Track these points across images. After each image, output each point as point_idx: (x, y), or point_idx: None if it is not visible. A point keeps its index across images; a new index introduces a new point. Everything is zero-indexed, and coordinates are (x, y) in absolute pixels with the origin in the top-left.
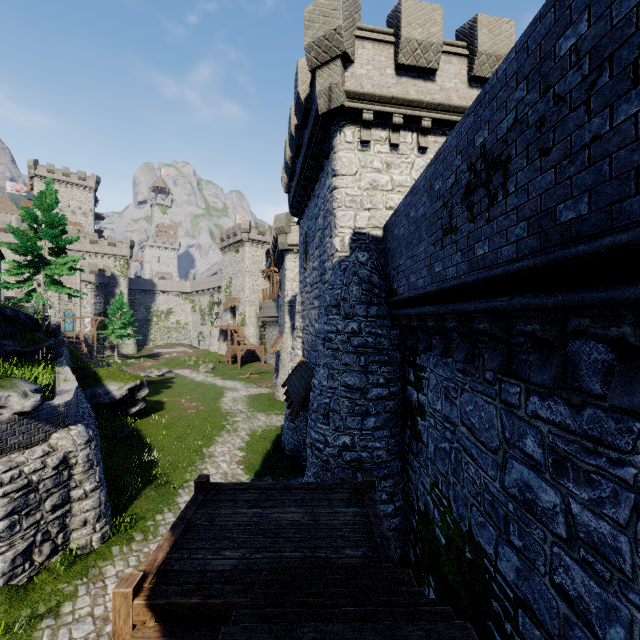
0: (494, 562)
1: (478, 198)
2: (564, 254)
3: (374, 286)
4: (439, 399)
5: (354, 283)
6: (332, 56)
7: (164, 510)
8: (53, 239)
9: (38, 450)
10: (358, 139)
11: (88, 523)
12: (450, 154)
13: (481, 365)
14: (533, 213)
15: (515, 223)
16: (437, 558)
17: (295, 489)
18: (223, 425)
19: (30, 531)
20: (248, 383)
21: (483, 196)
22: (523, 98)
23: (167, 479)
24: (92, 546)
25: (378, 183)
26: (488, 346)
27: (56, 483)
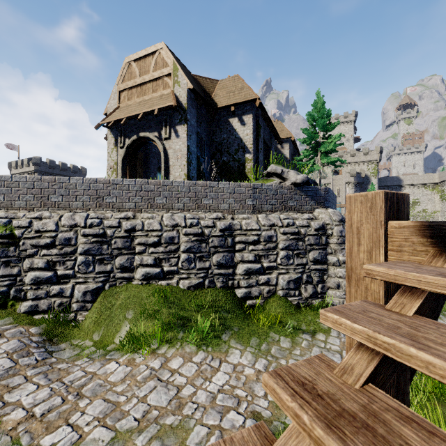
0: None
1: None
2: None
3: None
4: None
5: None
6: None
7: None
8: (325, 127)
9: (305, 215)
10: None
11: (340, 288)
12: None
13: None
14: None
15: None
16: None
17: None
18: None
19: (299, 268)
20: None
21: None
22: None
23: None
24: None
25: None
26: None
27: (316, 242)
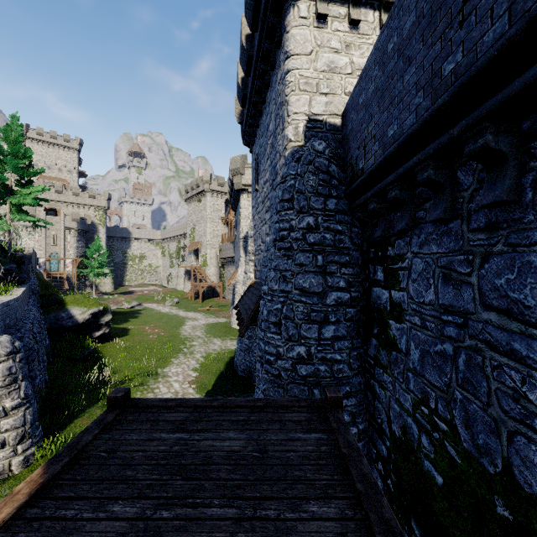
0: None
1: None
2: None
3: (332, 177)
4: (431, 286)
5: (310, 173)
6: None
7: None
8: (18, 169)
9: None
10: (314, 14)
11: (7, 445)
12: None
13: None
14: None
15: None
16: (426, 501)
17: (237, 407)
18: (180, 348)
19: None
20: (207, 314)
21: None
22: None
23: None
24: (11, 471)
25: (336, 65)
26: None
27: None
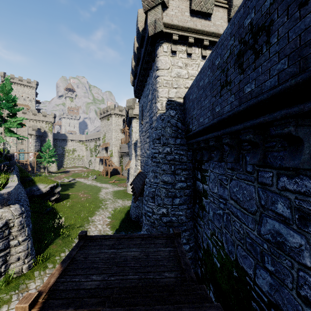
0: (253, 279)
1: (247, 57)
2: None
3: (179, 128)
4: (216, 186)
5: (168, 126)
6: (156, 3)
7: (65, 250)
8: (9, 108)
9: None
10: (170, 50)
11: (20, 259)
12: (226, 39)
13: (244, 163)
14: (293, 49)
15: (277, 62)
16: (215, 274)
17: (136, 238)
18: (100, 205)
19: None
20: (113, 185)
21: (250, 54)
22: None
23: (68, 234)
24: (22, 272)
25: (181, 74)
26: (249, 151)
27: (0, 237)
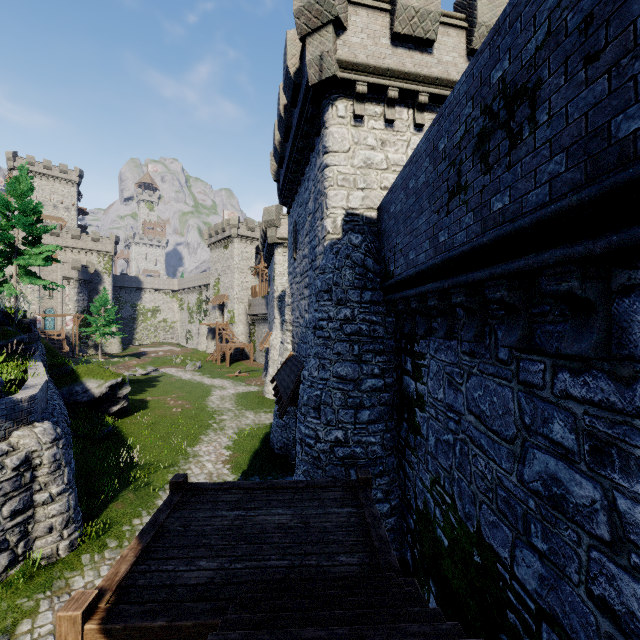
0: (510, 567)
1: (495, 143)
2: (627, 175)
3: (368, 270)
4: (441, 387)
5: (347, 267)
6: (323, 21)
7: (142, 514)
8: (26, 227)
9: None
10: (351, 114)
11: (54, 530)
12: (458, 104)
13: (493, 344)
14: (575, 139)
15: (548, 159)
16: (439, 561)
17: (283, 488)
18: (209, 424)
19: None
20: (237, 381)
21: (502, 139)
22: (560, 2)
23: (147, 480)
24: (59, 555)
25: (372, 161)
26: (502, 321)
27: (16, 486)
